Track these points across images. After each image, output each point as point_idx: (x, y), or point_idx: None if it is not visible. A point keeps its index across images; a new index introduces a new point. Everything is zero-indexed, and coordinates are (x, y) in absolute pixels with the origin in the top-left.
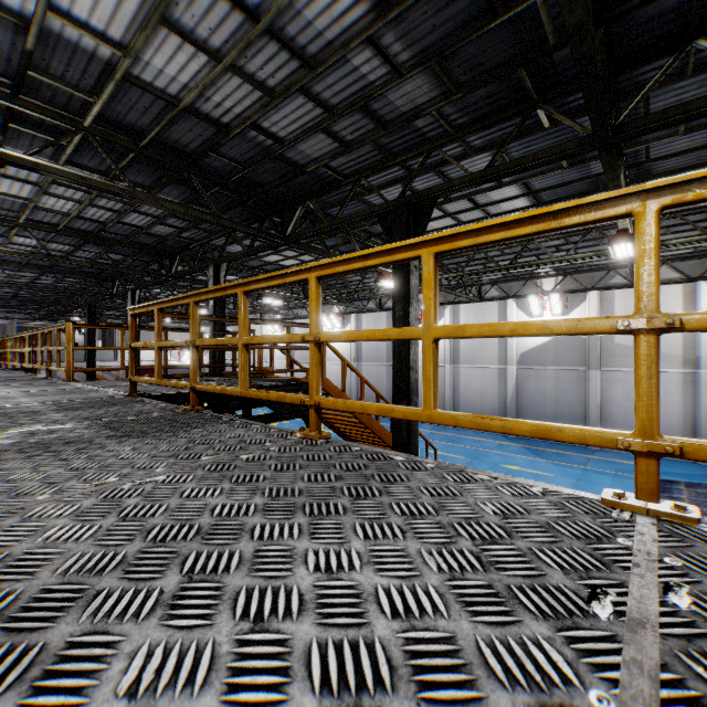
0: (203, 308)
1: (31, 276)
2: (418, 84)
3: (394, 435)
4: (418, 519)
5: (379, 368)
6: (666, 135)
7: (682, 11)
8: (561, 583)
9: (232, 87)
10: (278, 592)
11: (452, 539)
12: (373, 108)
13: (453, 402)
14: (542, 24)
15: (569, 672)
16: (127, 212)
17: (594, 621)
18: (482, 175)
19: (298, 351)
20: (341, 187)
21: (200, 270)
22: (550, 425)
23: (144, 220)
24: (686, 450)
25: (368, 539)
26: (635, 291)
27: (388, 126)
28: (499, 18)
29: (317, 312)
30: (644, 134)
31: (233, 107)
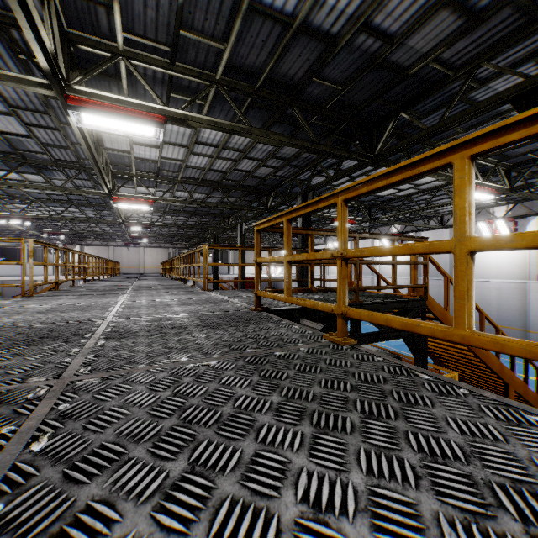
0: None
1: (184, 219)
2: None
3: None
4: None
5: (440, 283)
6: None
7: None
8: None
9: None
10: None
11: None
12: None
13: None
14: None
15: None
16: (241, 159)
17: None
18: None
19: None
20: (448, 84)
21: (290, 201)
22: None
23: (251, 165)
24: None
25: None
26: None
27: None
28: None
29: None
30: None
31: (347, 8)
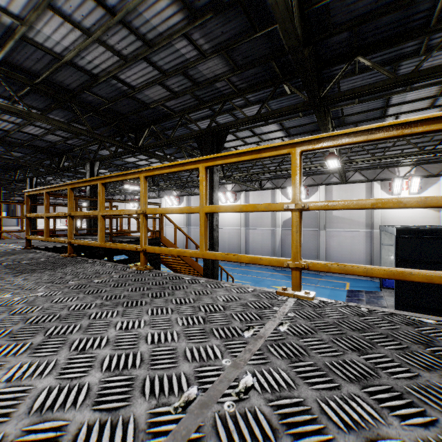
0: (84, 191)
1: None
2: (215, 63)
3: (204, 270)
4: (183, 305)
5: None
6: (350, 103)
7: (350, 41)
8: (236, 326)
9: (99, 52)
10: (96, 339)
11: (195, 312)
12: (190, 74)
13: (245, 250)
14: (281, 38)
15: (219, 355)
16: (26, 125)
17: (242, 338)
18: (253, 118)
19: (150, 219)
20: (173, 118)
21: (80, 165)
22: (257, 257)
23: (39, 131)
24: (310, 266)
25: (152, 315)
26: (291, 190)
27: (199, 85)
28: (258, 32)
29: (145, 196)
30: (335, 103)
31: (100, 64)
